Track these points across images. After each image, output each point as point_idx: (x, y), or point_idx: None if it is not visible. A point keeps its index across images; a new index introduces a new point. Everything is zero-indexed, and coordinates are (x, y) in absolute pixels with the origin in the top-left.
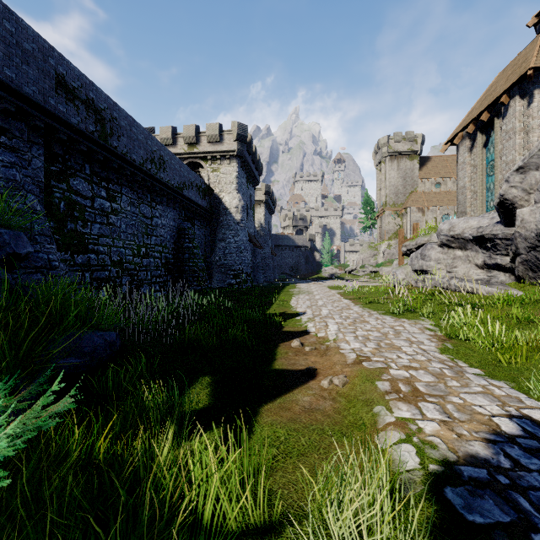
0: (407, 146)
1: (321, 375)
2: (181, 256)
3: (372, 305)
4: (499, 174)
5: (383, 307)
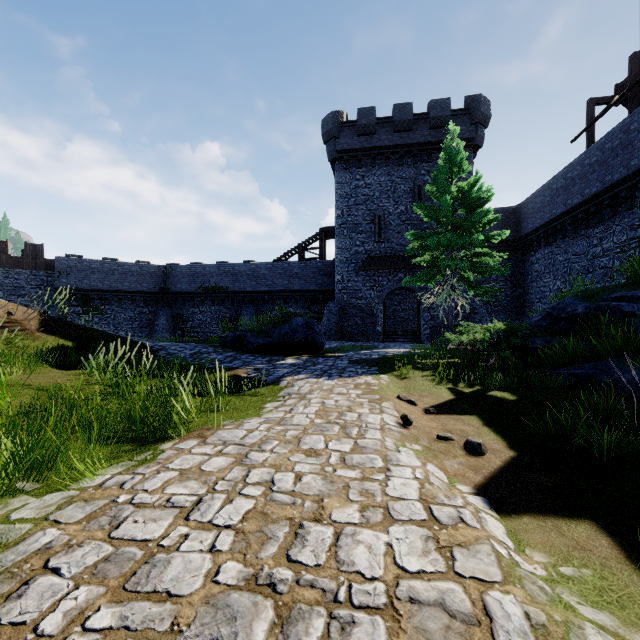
0: None
1: (419, 409)
2: None
3: None
4: None
5: None
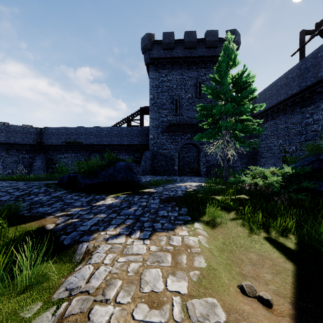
0: None
1: None
2: None
3: None
4: None
5: None
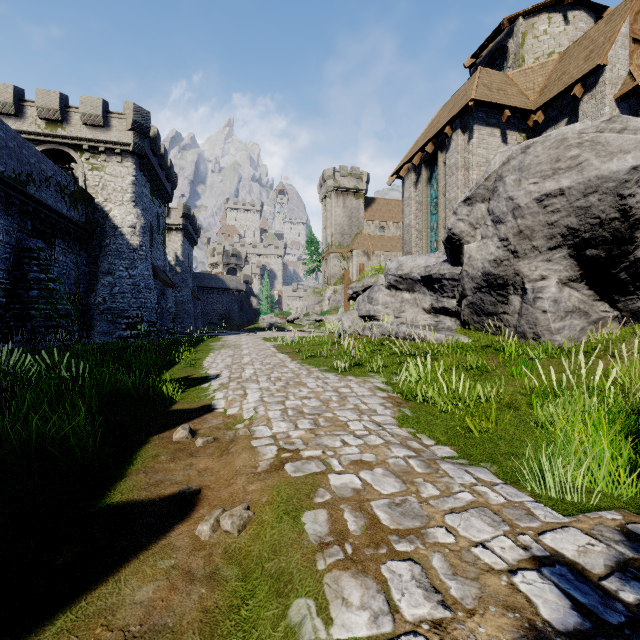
0: (353, 183)
1: (206, 505)
2: (23, 294)
3: (313, 359)
4: (442, 212)
5: (326, 362)
